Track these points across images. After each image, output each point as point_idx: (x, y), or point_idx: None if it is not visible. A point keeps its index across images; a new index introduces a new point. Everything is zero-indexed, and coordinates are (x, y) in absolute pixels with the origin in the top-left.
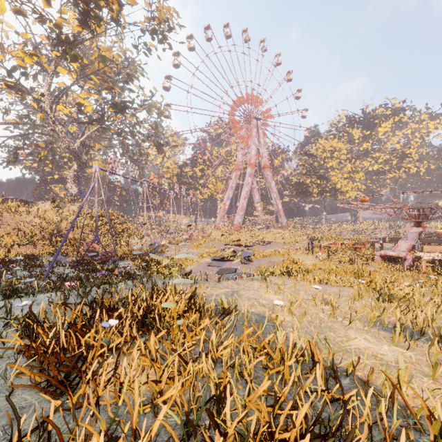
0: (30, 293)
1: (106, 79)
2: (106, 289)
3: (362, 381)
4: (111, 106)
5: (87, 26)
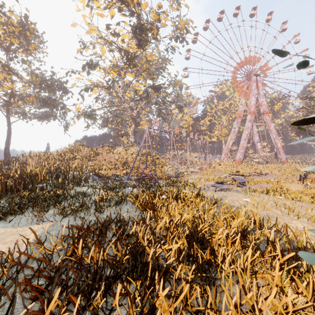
0: (127, 187)
1: (149, 72)
2: (157, 188)
3: (278, 230)
4: (152, 89)
5: (140, 47)
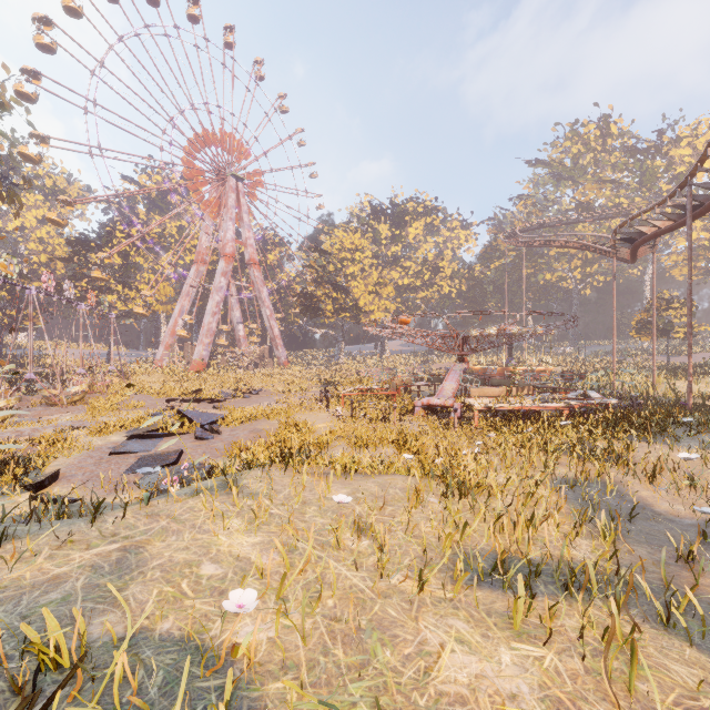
0: None
1: None
2: None
3: None
4: None
5: None
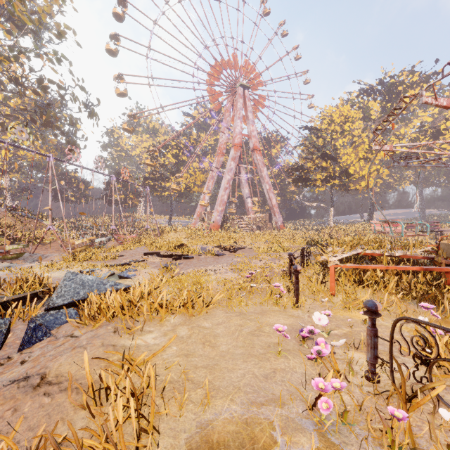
0: None
1: None
2: None
3: None
4: None
5: None
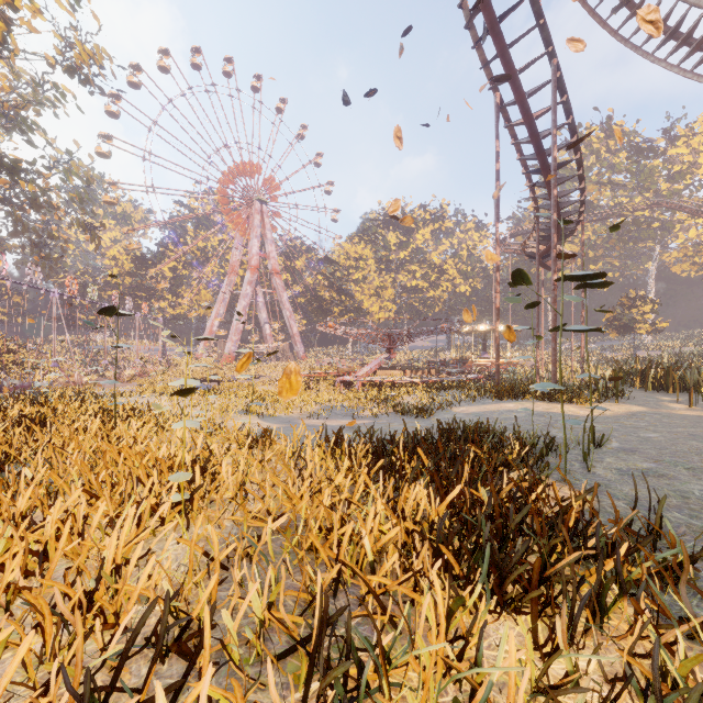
0: None
1: None
2: None
3: None
4: None
5: None
